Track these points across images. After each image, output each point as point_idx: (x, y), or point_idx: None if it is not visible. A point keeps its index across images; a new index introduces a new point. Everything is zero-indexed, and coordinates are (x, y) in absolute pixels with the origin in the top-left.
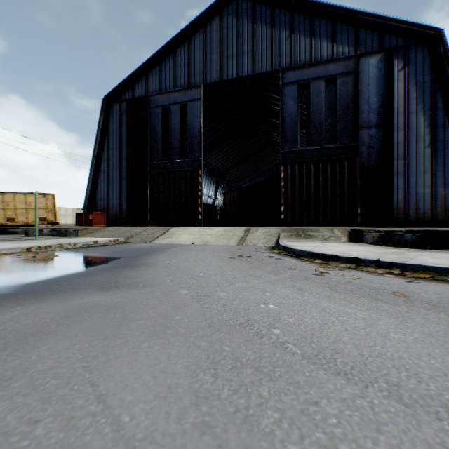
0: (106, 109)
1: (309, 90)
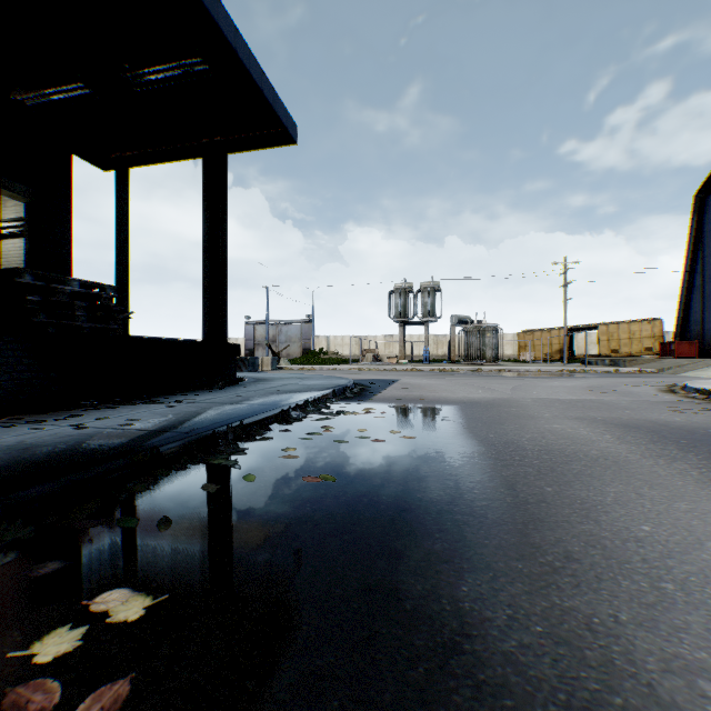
0: (698, 206)
1: None
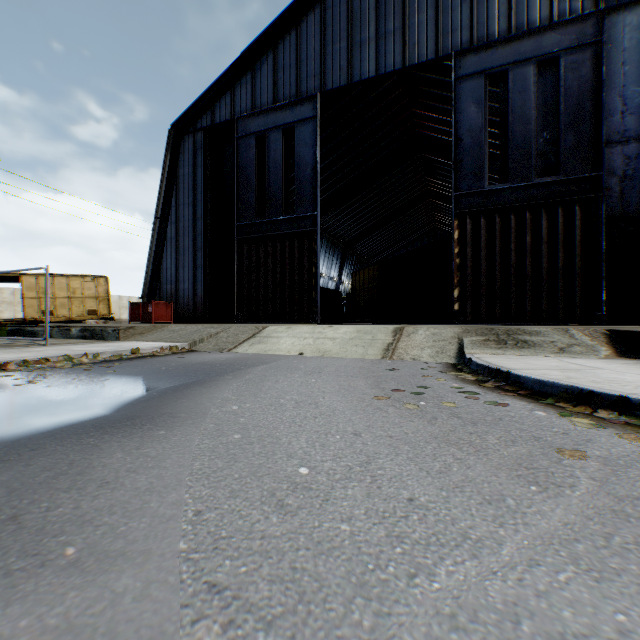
0: (174, 144)
1: (506, 85)
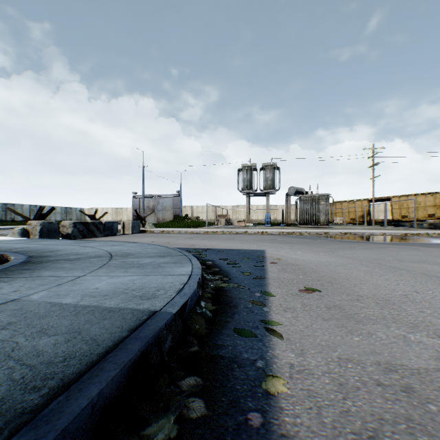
0: None
1: None
